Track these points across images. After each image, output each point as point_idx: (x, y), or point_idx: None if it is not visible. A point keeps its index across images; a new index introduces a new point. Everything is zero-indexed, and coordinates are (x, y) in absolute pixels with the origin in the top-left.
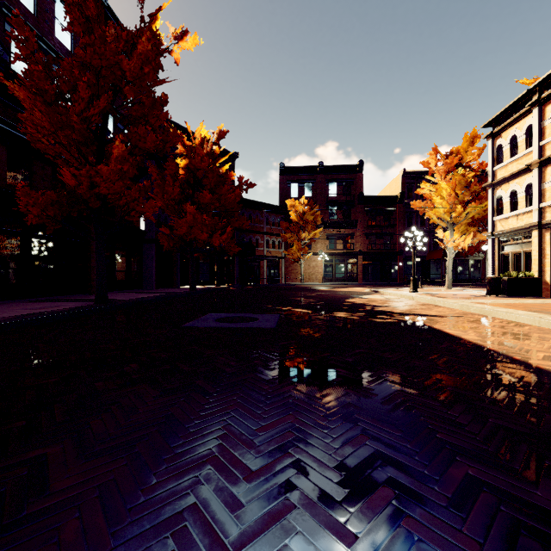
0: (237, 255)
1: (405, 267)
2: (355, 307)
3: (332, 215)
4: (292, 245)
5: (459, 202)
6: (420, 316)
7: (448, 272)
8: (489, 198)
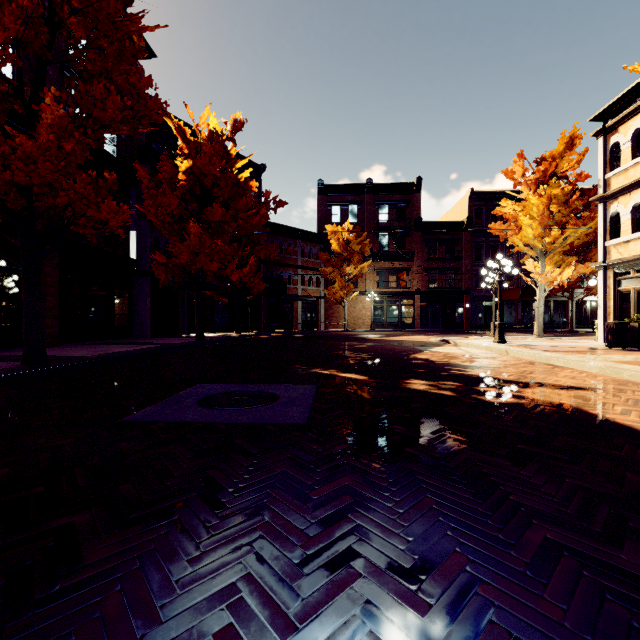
0: (263, 294)
1: (472, 309)
2: (434, 369)
3: (383, 245)
4: (333, 283)
5: (555, 223)
6: (554, 388)
7: (539, 315)
8: (599, 216)
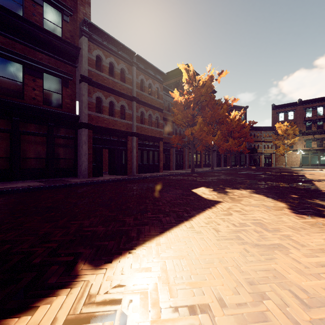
0: (247, 153)
1: None
2: (292, 173)
3: (308, 128)
4: (280, 146)
5: None
6: (309, 174)
7: None
8: None
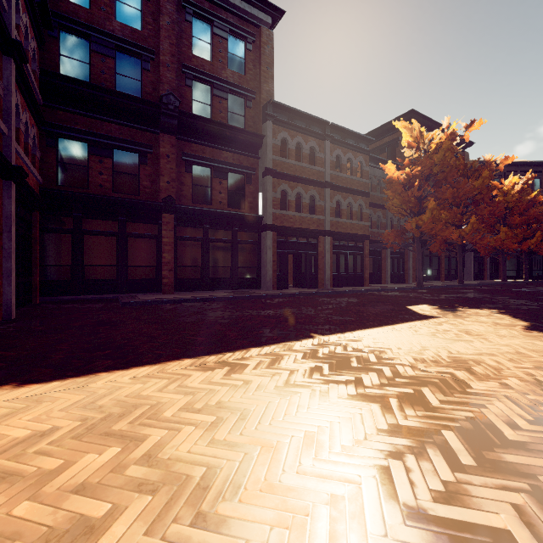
0: None
1: None
2: None
3: None
4: None
5: None
6: None
7: None
8: None
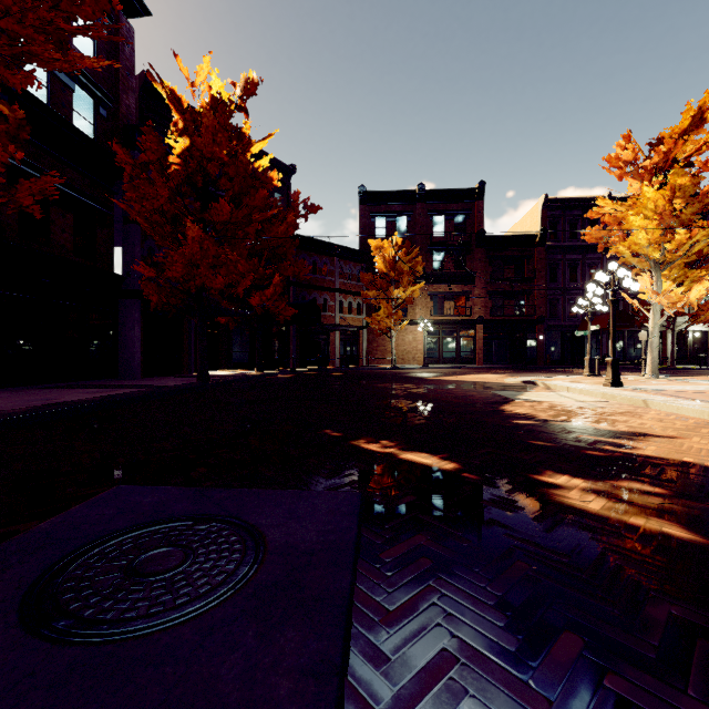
0: (292, 322)
1: (546, 342)
2: (567, 442)
3: (438, 264)
4: (377, 310)
5: (679, 224)
6: None
7: (653, 349)
8: None
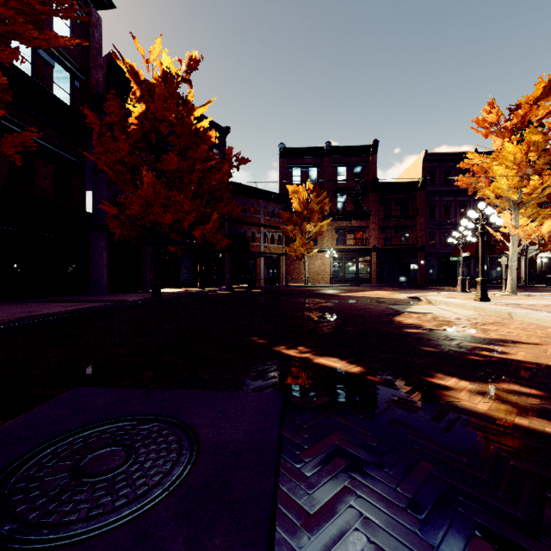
0: (227, 250)
1: (426, 265)
2: (451, 348)
3: (341, 205)
4: (294, 240)
5: (533, 172)
6: None
7: (512, 271)
8: None
